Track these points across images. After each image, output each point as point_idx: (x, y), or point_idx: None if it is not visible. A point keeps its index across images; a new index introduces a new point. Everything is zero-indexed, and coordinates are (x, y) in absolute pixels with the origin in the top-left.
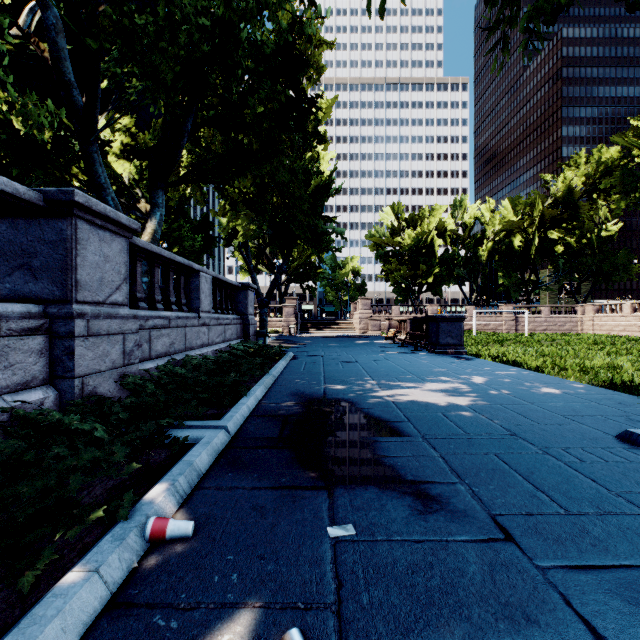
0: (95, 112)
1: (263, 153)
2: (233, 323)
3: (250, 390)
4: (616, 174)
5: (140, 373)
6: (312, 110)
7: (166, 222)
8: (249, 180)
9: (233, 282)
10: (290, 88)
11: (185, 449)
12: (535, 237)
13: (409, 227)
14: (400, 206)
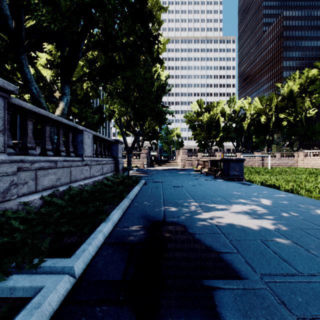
0: (21, 33)
1: (127, 64)
2: (108, 163)
3: (110, 214)
4: (317, 83)
5: (23, 204)
6: (155, 42)
7: (79, 108)
8: (120, 82)
9: (108, 139)
10: (143, 29)
11: (12, 313)
12: (272, 117)
13: (206, 112)
14: (201, 101)
